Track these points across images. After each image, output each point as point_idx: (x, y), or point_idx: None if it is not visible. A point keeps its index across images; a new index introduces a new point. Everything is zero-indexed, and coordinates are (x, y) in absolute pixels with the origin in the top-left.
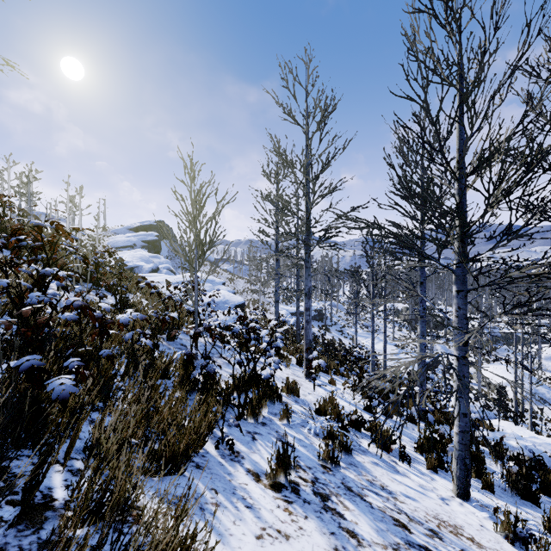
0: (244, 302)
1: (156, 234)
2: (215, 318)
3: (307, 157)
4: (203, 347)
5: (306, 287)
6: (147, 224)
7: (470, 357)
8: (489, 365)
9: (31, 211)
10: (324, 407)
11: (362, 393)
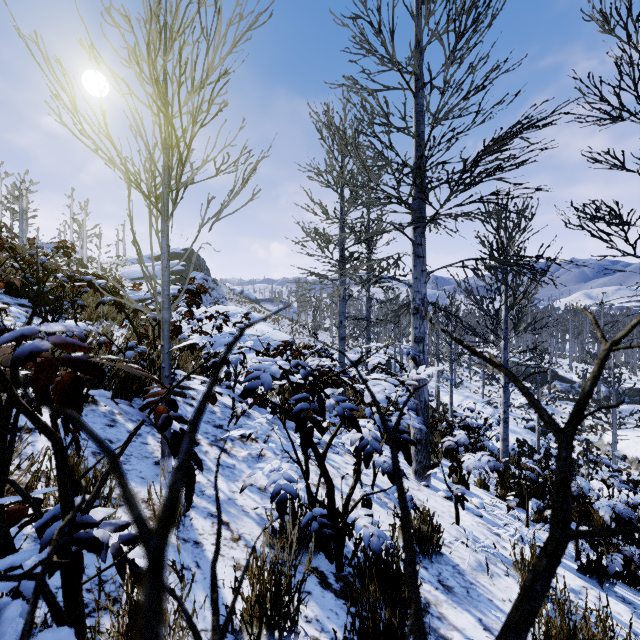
0: (291, 341)
1: (182, 263)
2: (234, 355)
3: (419, 34)
4: (208, 415)
5: (416, 295)
6: (172, 252)
7: (586, 420)
8: (619, 431)
9: (24, 232)
10: (562, 638)
11: (518, 504)
